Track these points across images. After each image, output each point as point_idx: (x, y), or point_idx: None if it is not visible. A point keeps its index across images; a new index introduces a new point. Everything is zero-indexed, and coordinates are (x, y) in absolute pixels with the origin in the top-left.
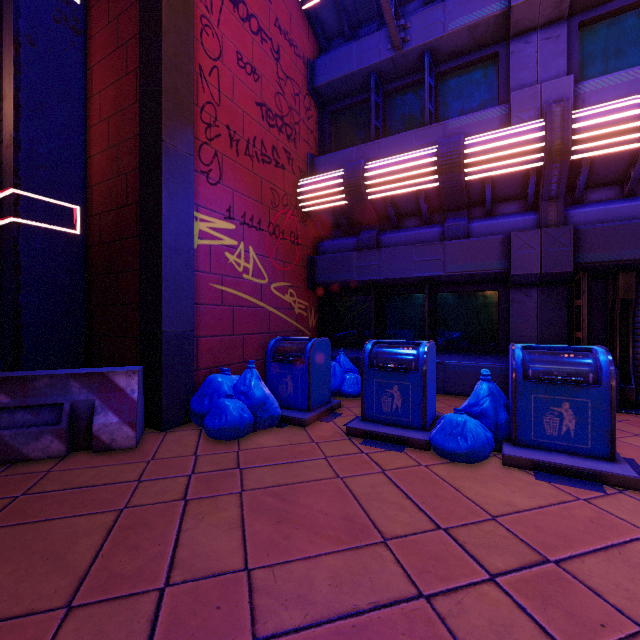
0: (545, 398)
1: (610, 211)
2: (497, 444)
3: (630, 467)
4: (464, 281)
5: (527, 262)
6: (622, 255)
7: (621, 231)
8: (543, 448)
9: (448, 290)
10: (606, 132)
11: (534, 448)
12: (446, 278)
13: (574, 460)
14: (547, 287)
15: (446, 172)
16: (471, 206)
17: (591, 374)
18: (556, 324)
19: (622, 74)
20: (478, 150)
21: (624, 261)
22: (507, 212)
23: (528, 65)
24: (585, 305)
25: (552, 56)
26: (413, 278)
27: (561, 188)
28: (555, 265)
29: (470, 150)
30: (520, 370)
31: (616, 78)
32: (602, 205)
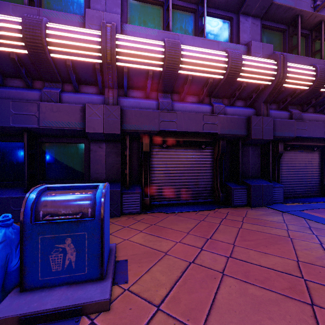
0: (51, 237)
1: (140, 103)
2: (8, 293)
3: (111, 283)
4: (59, 135)
5: (95, 125)
6: (143, 127)
7: (143, 114)
8: (49, 285)
9: (49, 140)
10: (133, 53)
11: (41, 288)
12: (43, 131)
13: (68, 294)
14: (111, 143)
15: (31, 42)
16: (65, 82)
17: (90, 209)
18: (116, 165)
19: (143, 28)
20: (57, 34)
21: (144, 131)
22: (89, 92)
23: (101, 2)
24: (128, 154)
25: (114, 4)
26: (12, 128)
27: (114, 82)
28: (111, 129)
29: (51, 32)
30: (29, 214)
31: (141, 29)
32: (136, 99)
